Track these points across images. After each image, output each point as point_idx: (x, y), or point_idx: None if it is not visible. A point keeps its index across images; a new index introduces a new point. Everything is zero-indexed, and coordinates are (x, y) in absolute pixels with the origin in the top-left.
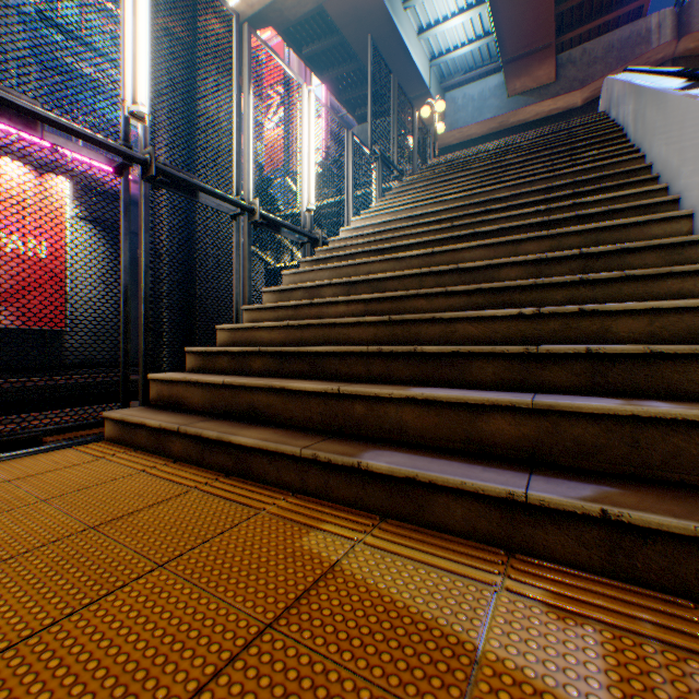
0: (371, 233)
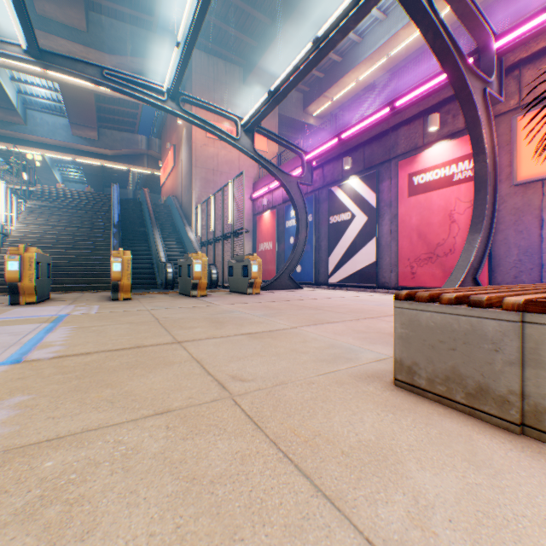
0: (33, 236)
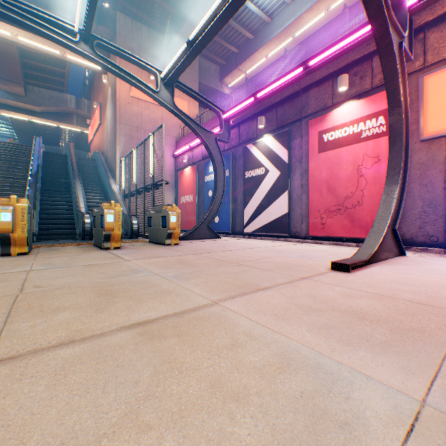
0: None
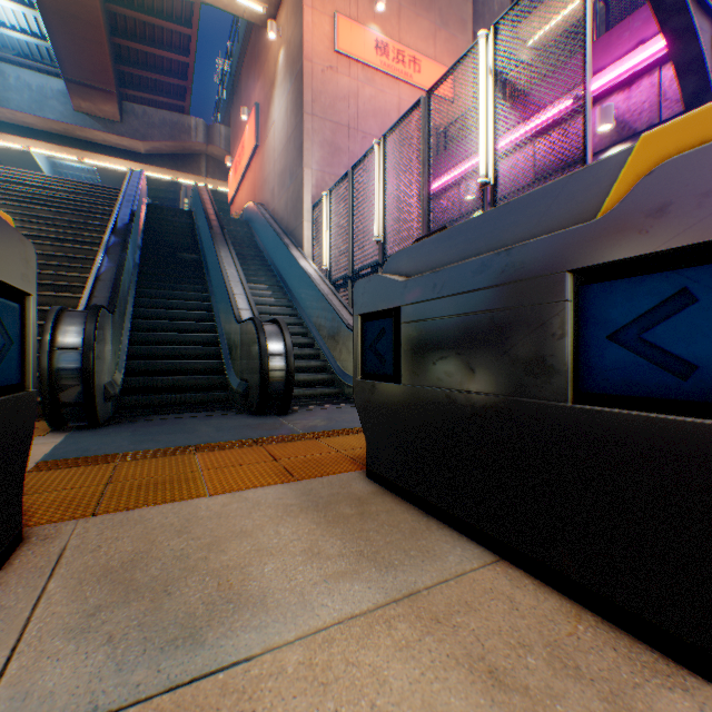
0: None
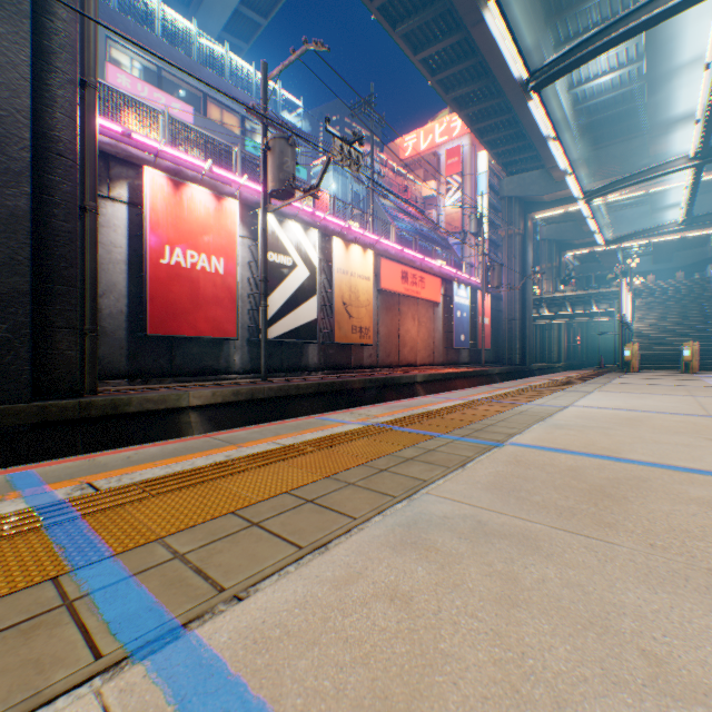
0: (647, 329)
